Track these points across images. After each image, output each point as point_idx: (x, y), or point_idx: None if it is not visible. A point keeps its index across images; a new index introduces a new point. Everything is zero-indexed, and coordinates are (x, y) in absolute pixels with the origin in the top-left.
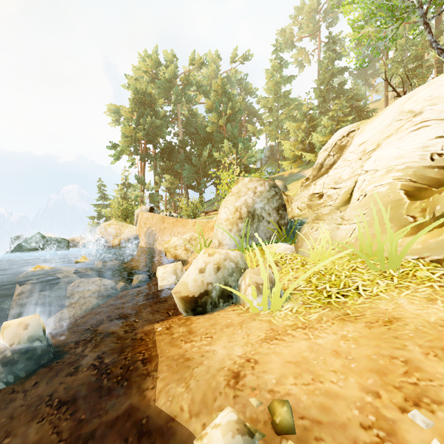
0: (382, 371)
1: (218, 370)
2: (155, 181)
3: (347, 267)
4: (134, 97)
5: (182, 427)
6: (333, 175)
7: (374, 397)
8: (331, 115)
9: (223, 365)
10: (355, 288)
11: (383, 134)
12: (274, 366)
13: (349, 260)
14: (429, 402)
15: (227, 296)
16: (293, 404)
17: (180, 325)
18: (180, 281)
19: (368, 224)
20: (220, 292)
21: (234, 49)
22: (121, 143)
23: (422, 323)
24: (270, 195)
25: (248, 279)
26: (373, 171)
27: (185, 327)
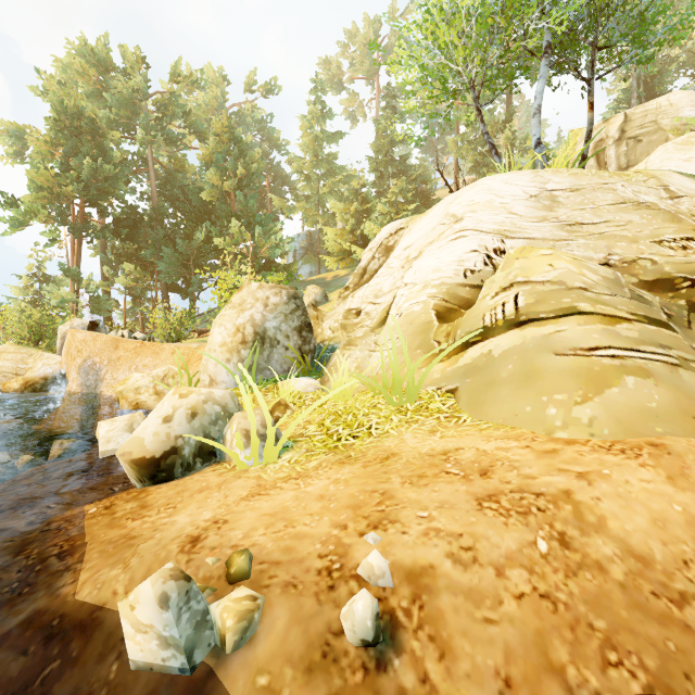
0: (359, 505)
1: (173, 539)
2: (102, 274)
3: (369, 404)
4: (58, 117)
5: (114, 613)
6: (374, 285)
7: (342, 529)
8: (389, 199)
9: (181, 533)
10: (368, 427)
11: (427, 238)
12: (246, 522)
13: (374, 395)
14: (387, 523)
15: (208, 453)
16: (256, 553)
17: (128, 501)
18: (131, 437)
19: (399, 351)
20: (198, 448)
21: (252, 72)
22: (26, 198)
23: (415, 455)
24: (289, 309)
25: (236, 425)
26: (412, 284)
27: (136, 502)
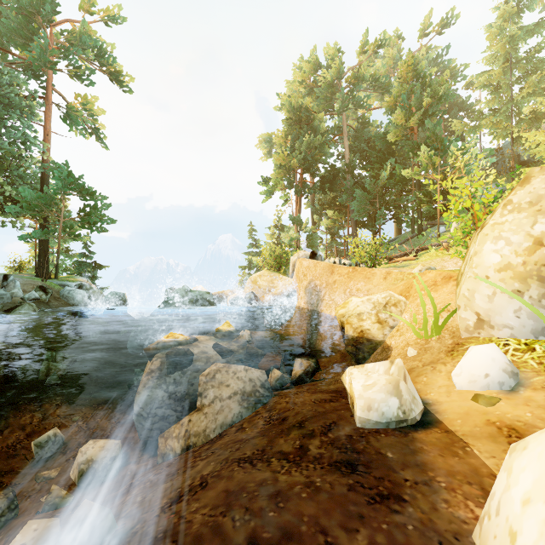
0: None
1: None
2: (312, 220)
3: None
4: (289, 116)
5: None
6: None
7: None
8: None
9: None
10: None
11: None
12: None
13: None
14: None
15: None
16: None
17: None
18: None
19: None
20: None
21: (427, 15)
22: (273, 175)
23: None
24: None
25: None
26: None
27: None
